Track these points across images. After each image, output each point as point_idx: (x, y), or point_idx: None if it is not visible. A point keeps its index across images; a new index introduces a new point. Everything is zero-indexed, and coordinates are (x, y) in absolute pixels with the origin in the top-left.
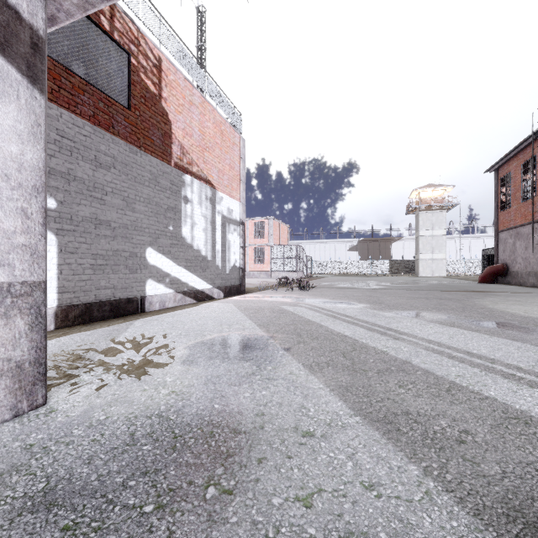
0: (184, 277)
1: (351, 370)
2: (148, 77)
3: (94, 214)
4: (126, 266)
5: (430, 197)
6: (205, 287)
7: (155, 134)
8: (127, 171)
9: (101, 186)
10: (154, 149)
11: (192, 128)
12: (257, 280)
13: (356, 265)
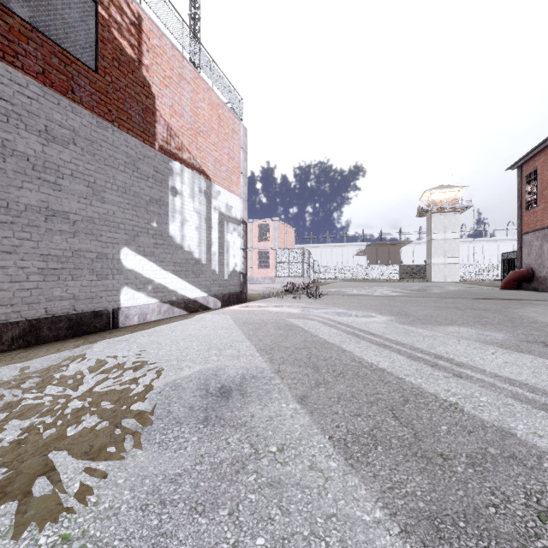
0: (172, 284)
1: (420, 456)
2: (123, 36)
3: (44, 202)
4: (92, 270)
5: (443, 199)
6: (198, 296)
7: (133, 108)
8: (93, 149)
9: (54, 166)
10: (131, 126)
11: (182, 106)
12: (261, 286)
13: (364, 270)
